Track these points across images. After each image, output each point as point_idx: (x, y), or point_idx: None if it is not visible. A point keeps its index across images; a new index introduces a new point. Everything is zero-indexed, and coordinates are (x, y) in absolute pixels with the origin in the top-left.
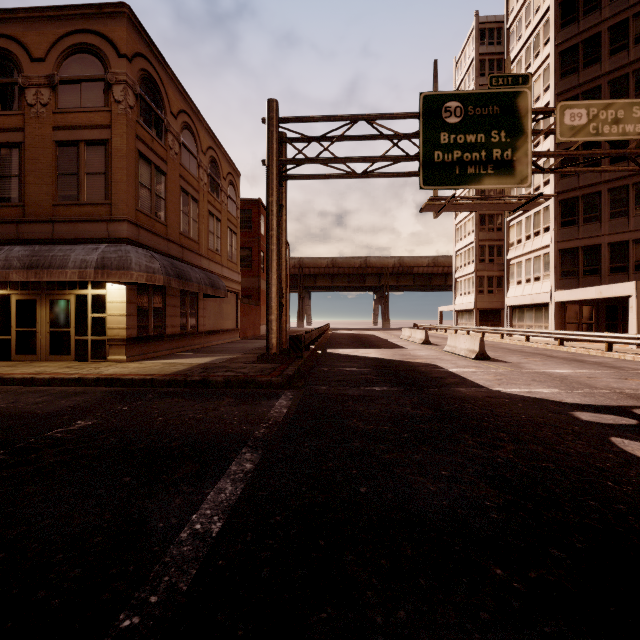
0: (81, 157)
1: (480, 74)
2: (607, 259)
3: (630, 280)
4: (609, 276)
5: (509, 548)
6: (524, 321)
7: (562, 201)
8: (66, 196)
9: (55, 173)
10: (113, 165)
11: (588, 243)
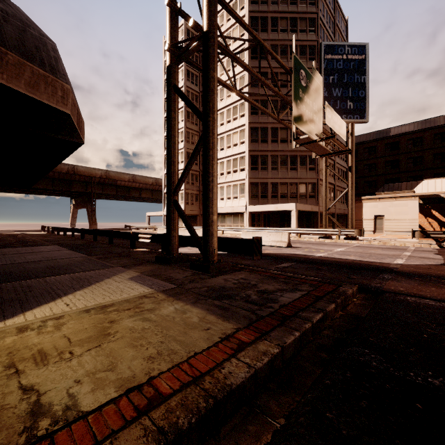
0: None
1: None
2: (270, 191)
3: (279, 202)
4: (271, 199)
5: None
6: (225, 222)
7: (252, 155)
8: None
9: None
10: None
11: (263, 181)
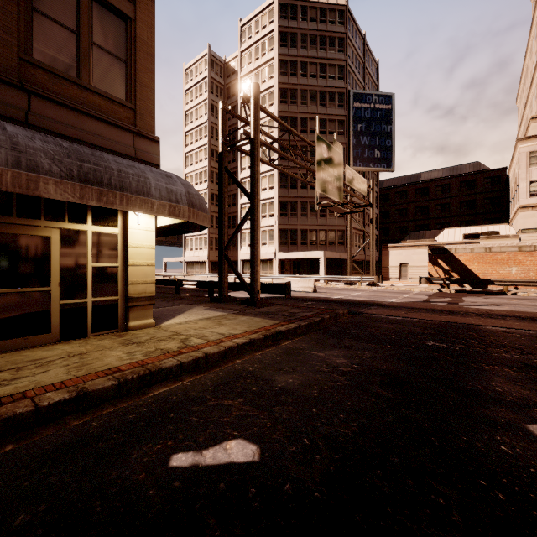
0: (84, 11)
1: (211, 91)
2: (300, 237)
3: (308, 249)
4: (301, 246)
5: None
6: None
7: (281, 201)
8: (53, 58)
9: (26, 2)
10: (138, 58)
11: (292, 228)
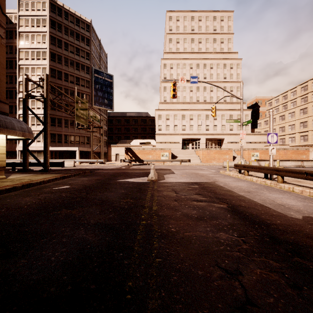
0: None
1: None
2: (64, 139)
3: (69, 145)
4: (64, 144)
5: (144, 170)
6: (30, 157)
7: (51, 117)
8: None
9: None
10: None
11: (59, 133)
